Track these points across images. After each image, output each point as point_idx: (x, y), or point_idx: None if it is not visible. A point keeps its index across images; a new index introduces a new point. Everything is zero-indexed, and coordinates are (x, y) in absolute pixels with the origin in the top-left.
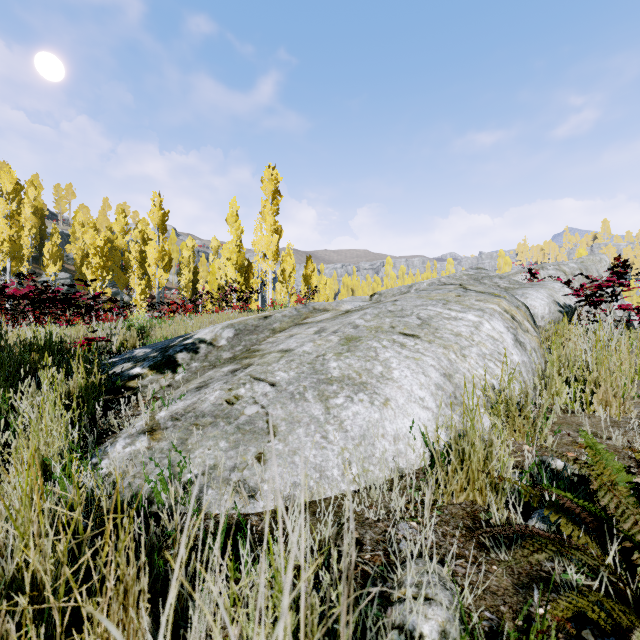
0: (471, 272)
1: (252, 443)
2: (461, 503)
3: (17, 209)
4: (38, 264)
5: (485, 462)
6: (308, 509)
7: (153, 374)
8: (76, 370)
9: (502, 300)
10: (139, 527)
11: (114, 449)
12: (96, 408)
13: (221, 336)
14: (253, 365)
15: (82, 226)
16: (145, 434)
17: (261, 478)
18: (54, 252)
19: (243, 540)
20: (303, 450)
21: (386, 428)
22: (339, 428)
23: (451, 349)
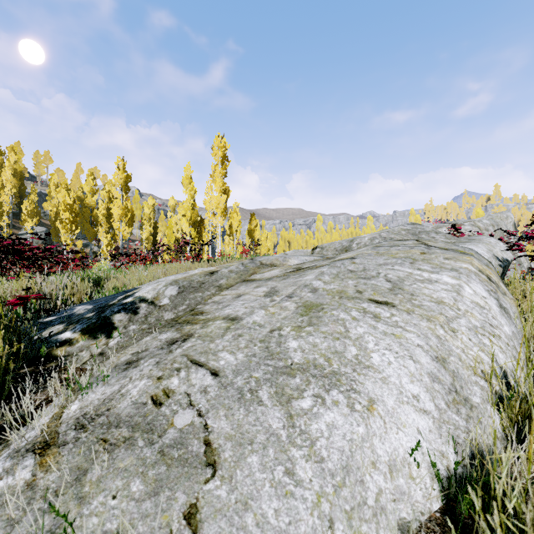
0: (408, 227)
1: (181, 484)
2: None
3: None
4: (18, 219)
5: None
6: None
7: (84, 339)
8: None
9: (472, 258)
10: None
11: None
12: (1, 391)
13: (164, 294)
14: (193, 337)
15: (56, 187)
16: (34, 453)
17: None
18: (31, 209)
19: None
20: (258, 500)
21: (376, 450)
22: (310, 454)
23: (437, 322)
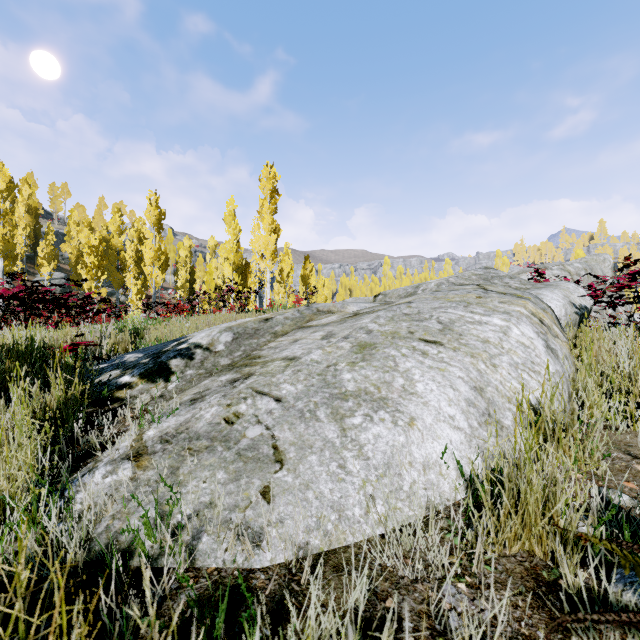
0: (480, 272)
1: (256, 474)
2: (515, 554)
3: (11, 208)
4: (32, 263)
5: (546, 505)
6: (326, 562)
7: (144, 383)
8: (54, 381)
9: (527, 302)
10: (115, 590)
11: (92, 479)
12: (77, 424)
13: (218, 340)
14: (254, 375)
15: (77, 225)
16: (129, 460)
17: (267, 520)
18: (48, 251)
19: (248, 625)
20: (317, 483)
21: (413, 454)
22: (359, 455)
23: (480, 358)
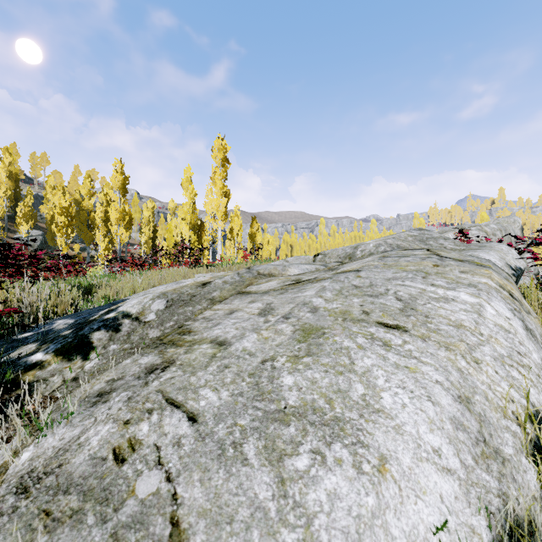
0: (415, 233)
1: None
2: None
3: None
4: (13, 222)
5: None
6: None
7: (58, 361)
8: None
9: (491, 271)
10: None
11: None
12: None
13: (150, 309)
14: (174, 365)
15: (53, 189)
16: None
17: None
18: (26, 212)
19: None
20: None
21: (390, 530)
22: (305, 538)
23: (457, 351)
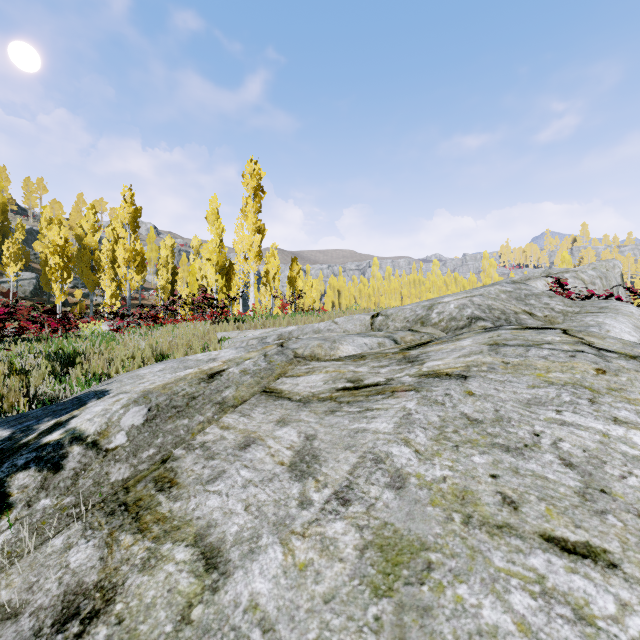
0: (508, 288)
1: None
2: None
3: None
4: (0, 263)
5: None
6: None
7: None
8: None
9: None
10: None
11: None
12: None
13: (118, 424)
14: (106, 618)
15: (49, 222)
16: None
17: None
18: (15, 250)
19: None
20: None
21: None
22: None
23: None
